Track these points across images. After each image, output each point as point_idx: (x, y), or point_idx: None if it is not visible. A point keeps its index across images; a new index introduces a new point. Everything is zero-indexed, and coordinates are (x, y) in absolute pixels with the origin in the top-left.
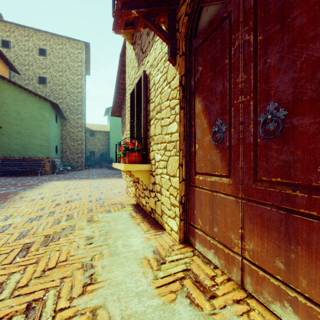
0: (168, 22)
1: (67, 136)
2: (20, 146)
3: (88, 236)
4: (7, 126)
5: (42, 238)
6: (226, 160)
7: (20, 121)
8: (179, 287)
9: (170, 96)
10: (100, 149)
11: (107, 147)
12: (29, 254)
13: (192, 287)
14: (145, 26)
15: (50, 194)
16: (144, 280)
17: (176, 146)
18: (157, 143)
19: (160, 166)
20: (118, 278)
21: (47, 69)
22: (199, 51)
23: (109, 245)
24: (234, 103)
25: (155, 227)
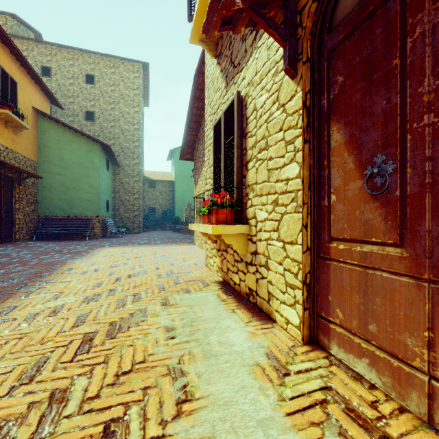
0: (285, 15)
1: (121, 188)
2: (64, 202)
3: (167, 326)
4: (49, 176)
5: (106, 327)
6: (394, 219)
7: (64, 169)
8: (323, 417)
9: (284, 124)
10: (162, 205)
11: (171, 202)
12: (93, 348)
13: (344, 418)
14: (247, 25)
15: (105, 265)
16: (264, 400)
17: (297, 199)
18: (261, 194)
19: (265, 228)
20: (224, 394)
21: (95, 101)
22: (337, 52)
23: (199, 341)
24: (413, 128)
25: (259, 317)
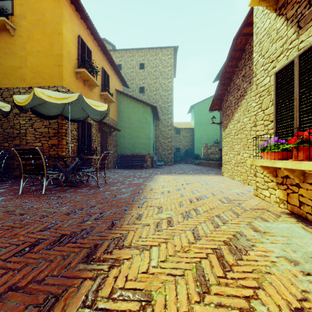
0: None
1: (160, 135)
2: (131, 145)
3: (285, 256)
4: (123, 130)
5: (223, 245)
6: None
7: (131, 124)
8: None
9: None
10: (185, 146)
11: (191, 144)
12: (233, 267)
13: None
14: None
15: (172, 188)
16: None
17: None
18: None
19: None
20: None
21: (145, 80)
22: None
23: None
24: None
25: None
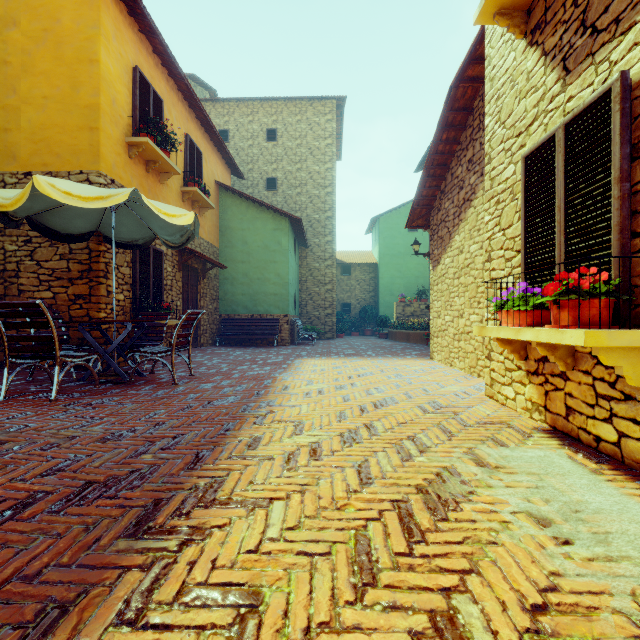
0: None
1: (309, 276)
2: (248, 297)
3: (528, 511)
4: (231, 266)
5: (415, 494)
6: None
7: (248, 255)
8: None
9: None
10: (360, 299)
11: (372, 295)
12: (428, 535)
13: None
14: None
15: (327, 385)
16: None
17: None
18: None
19: None
20: None
21: (278, 163)
22: None
23: (638, 562)
24: None
25: None
